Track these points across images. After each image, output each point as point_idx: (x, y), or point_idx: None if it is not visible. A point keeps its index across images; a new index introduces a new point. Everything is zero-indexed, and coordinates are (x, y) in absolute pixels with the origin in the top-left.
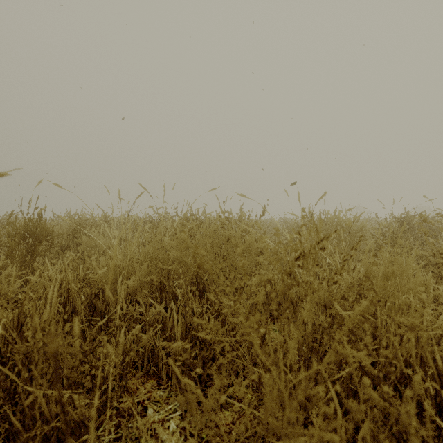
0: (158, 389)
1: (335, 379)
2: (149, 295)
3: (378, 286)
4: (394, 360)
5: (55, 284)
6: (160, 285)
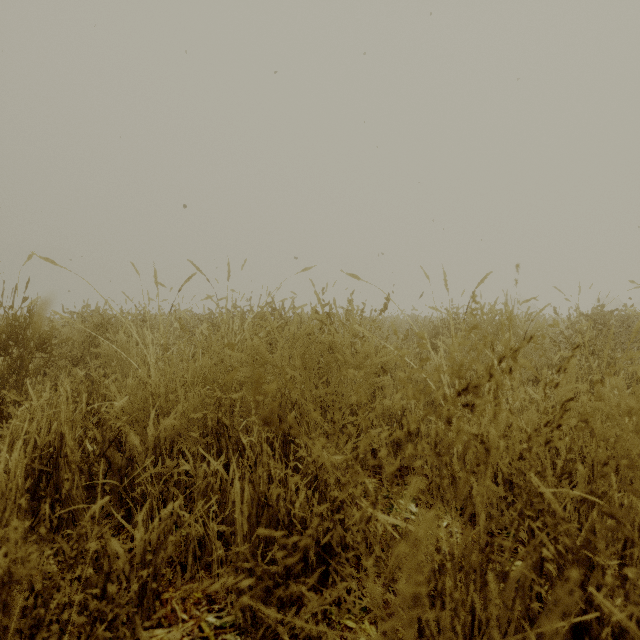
0: (209, 611)
1: (542, 632)
2: (201, 440)
3: None
4: None
5: (42, 424)
6: (218, 425)
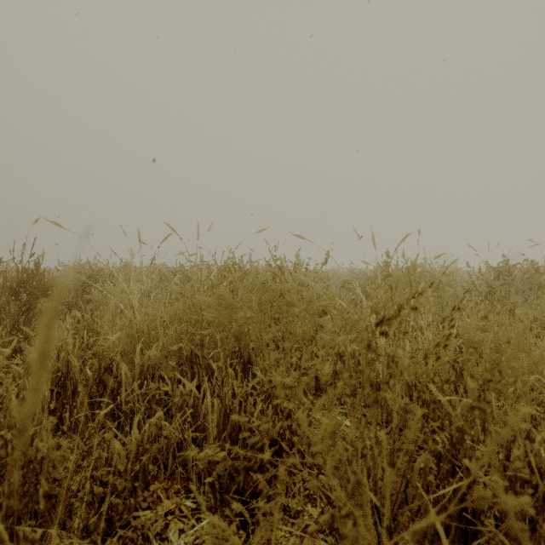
0: (187, 498)
1: (435, 497)
2: (177, 368)
3: (506, 366)
4: (531, 477)
5: (51, 354)
6: (191, 356)
